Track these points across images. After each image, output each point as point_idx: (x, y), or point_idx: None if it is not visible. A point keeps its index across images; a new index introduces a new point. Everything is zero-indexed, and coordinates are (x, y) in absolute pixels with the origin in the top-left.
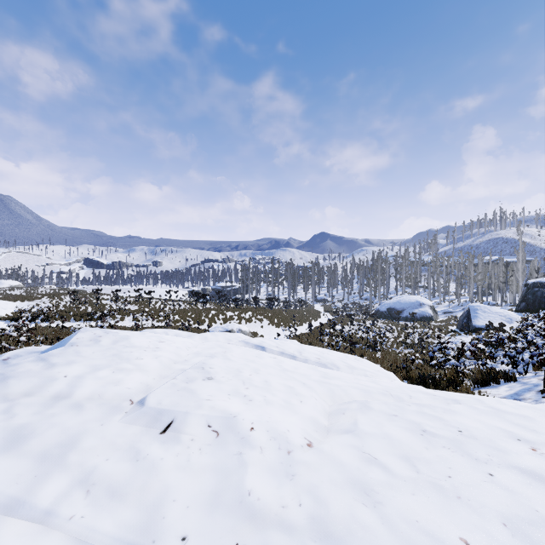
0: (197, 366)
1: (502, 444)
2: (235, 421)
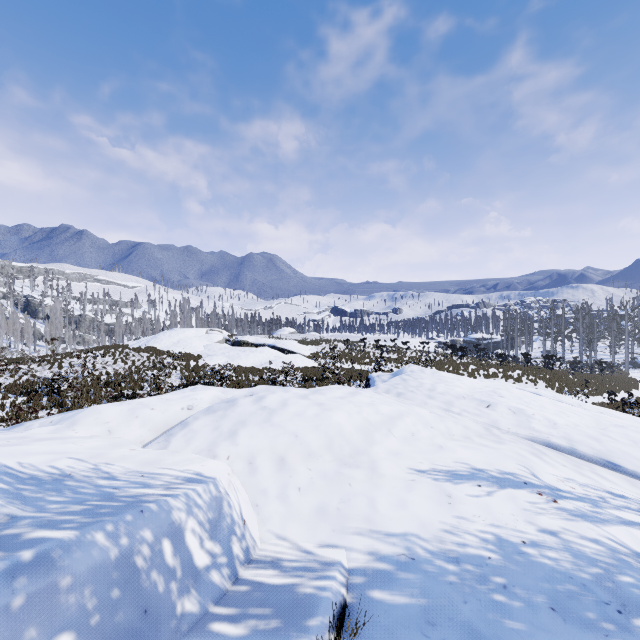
0: (491, 391)
1: None
2: (523, 410)
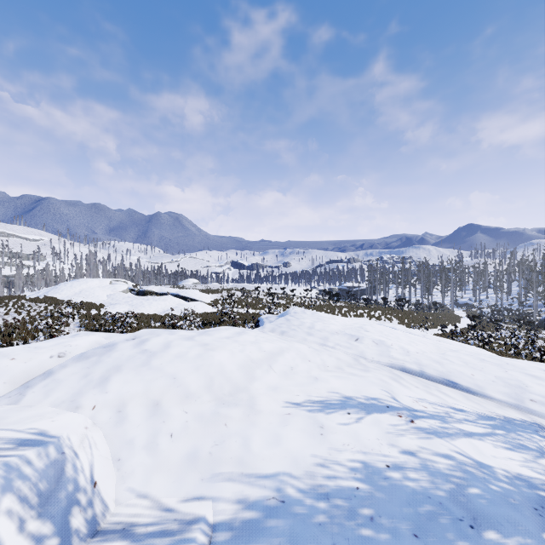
0: (359, 327)
1: (528, 369)
2: (384, 342)
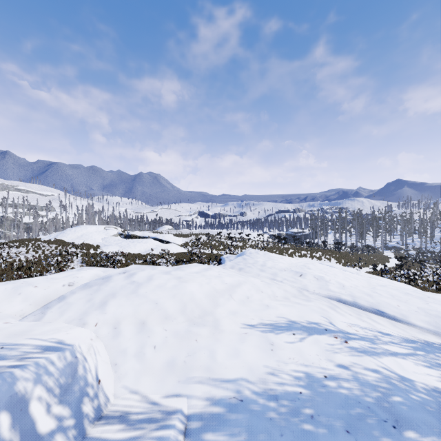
0: (303, 265)
1: None
2: (323, 277)
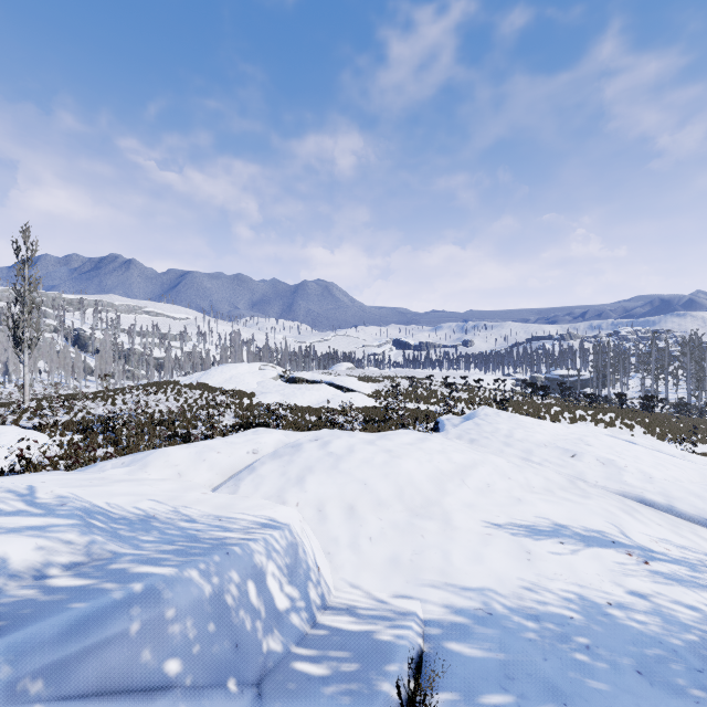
0: (577, 438)
1: None
2: (614, 461)
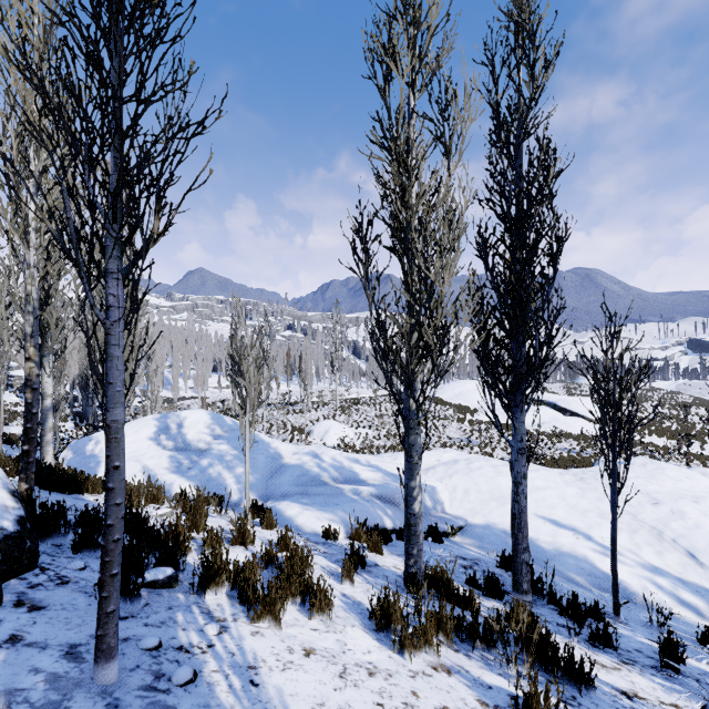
0: (695, 496)
1: None
2: (684, 513)
